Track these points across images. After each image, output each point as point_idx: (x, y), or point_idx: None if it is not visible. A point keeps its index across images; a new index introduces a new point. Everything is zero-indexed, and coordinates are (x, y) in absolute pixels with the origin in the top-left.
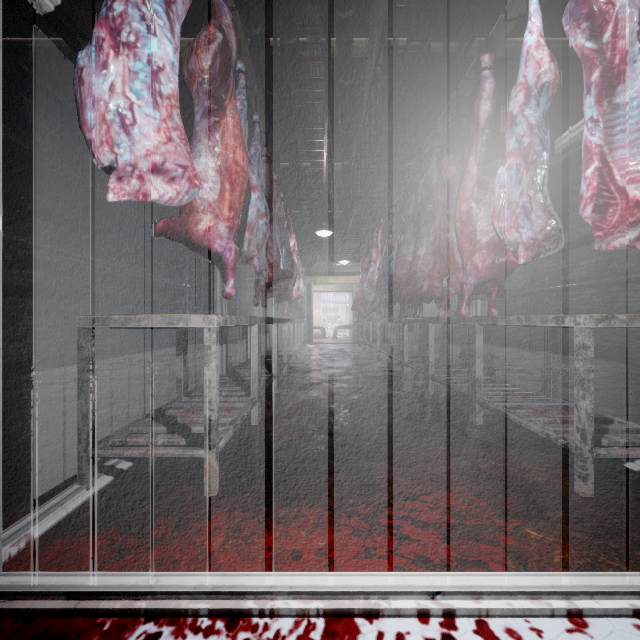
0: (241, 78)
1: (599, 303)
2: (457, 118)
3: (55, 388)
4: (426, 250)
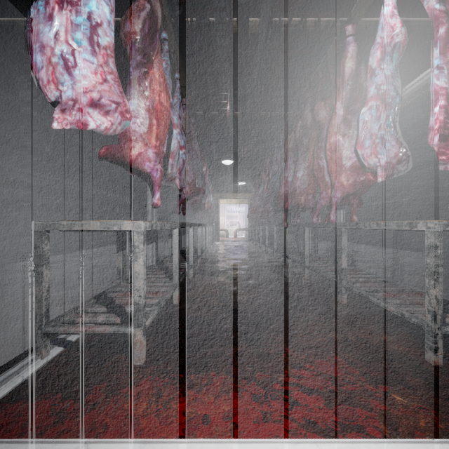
0: (166, 44)
1: (425, 212)
2: (326, 75)
3: (30, 274)
4: (303, 173)
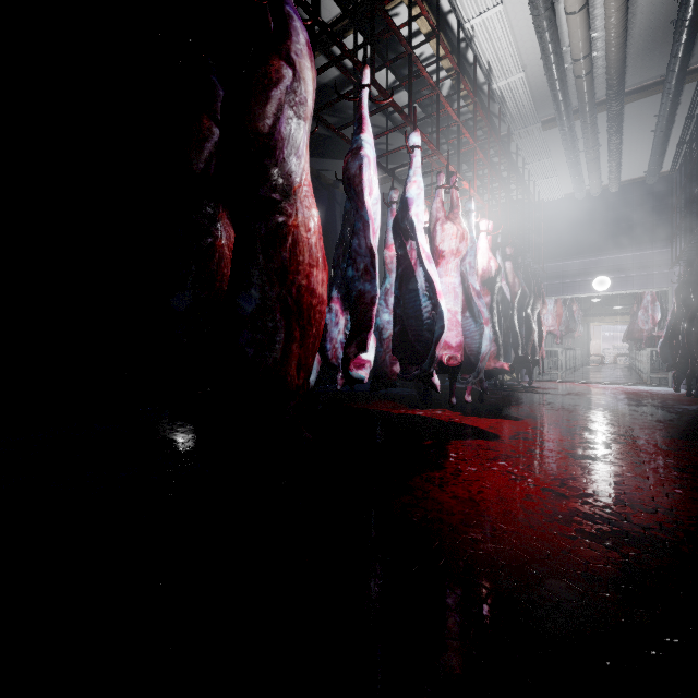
0: None
1: None
2: None
3: None
4: None
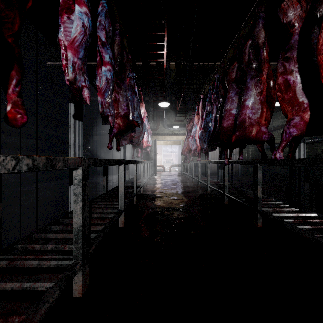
0: None
1: None
2: None
3: None
4: (254, 100)
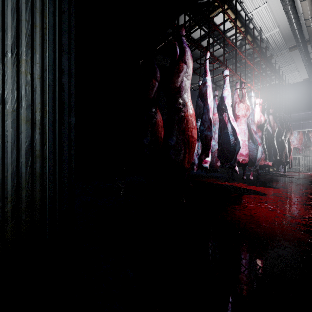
0: None
1: None
2: None
3: None
4: None
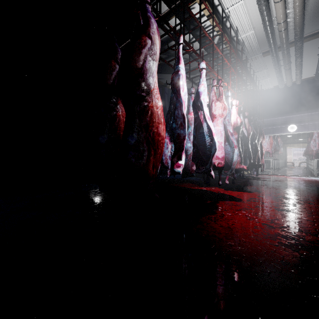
0: None
1: None
2: None
3: None
4: None
